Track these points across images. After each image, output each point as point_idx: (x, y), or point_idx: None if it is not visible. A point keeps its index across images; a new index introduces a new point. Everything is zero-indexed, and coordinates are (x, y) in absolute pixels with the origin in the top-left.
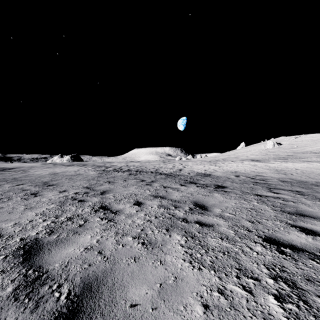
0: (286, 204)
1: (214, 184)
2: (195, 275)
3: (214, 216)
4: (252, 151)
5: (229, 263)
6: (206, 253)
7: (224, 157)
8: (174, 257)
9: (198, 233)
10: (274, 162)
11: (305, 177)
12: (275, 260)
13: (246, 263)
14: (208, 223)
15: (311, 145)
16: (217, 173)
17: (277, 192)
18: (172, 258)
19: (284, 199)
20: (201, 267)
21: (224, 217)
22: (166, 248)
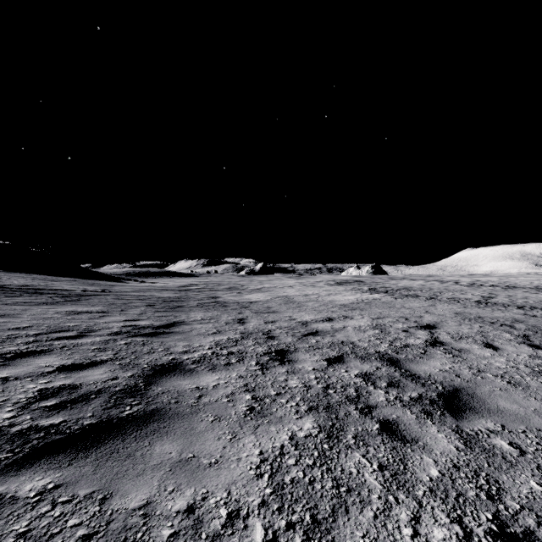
0: None
1: None
2: None
3: None
4: None
5: None
6: None
7: None
8: None
9: None
10: None
11: None
12: None
13: None
14: None
15: None
16: None
17: None
18: None
19: None
20: None
21: None
22: None
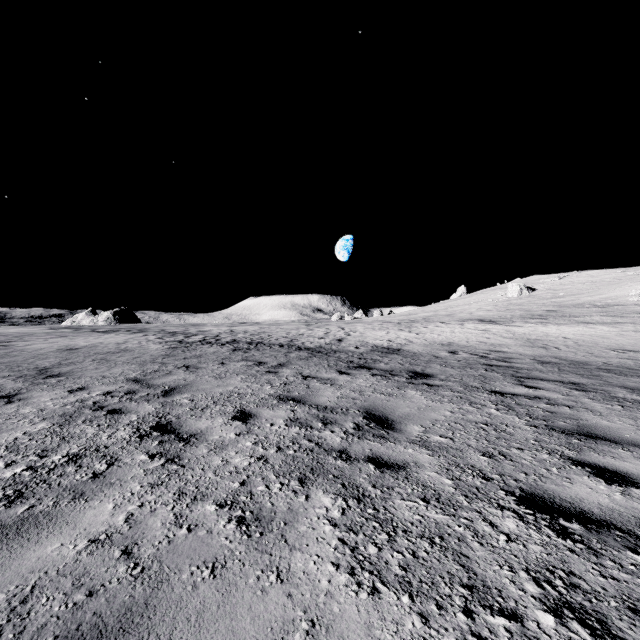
0: (555, 412)
1: (408, 369)
2: (363, 612)
3: (408, 443)
4: (479, 302)
5: (446, 570)
6: (390, 543)
7: (427, 314)
8: (313, 557)
9: (373, 488)
10: (522, 325)
11: (583, 354)
12: (550, 555)
13: (486, 568)
14: (395, 460)
15: (589, 292)
16: (413, 346)
17: (533, 385)
18: (308, 560)
19: (550, 400)
20: (377, 585)
21: (429, 444)
22: (295, 531)
